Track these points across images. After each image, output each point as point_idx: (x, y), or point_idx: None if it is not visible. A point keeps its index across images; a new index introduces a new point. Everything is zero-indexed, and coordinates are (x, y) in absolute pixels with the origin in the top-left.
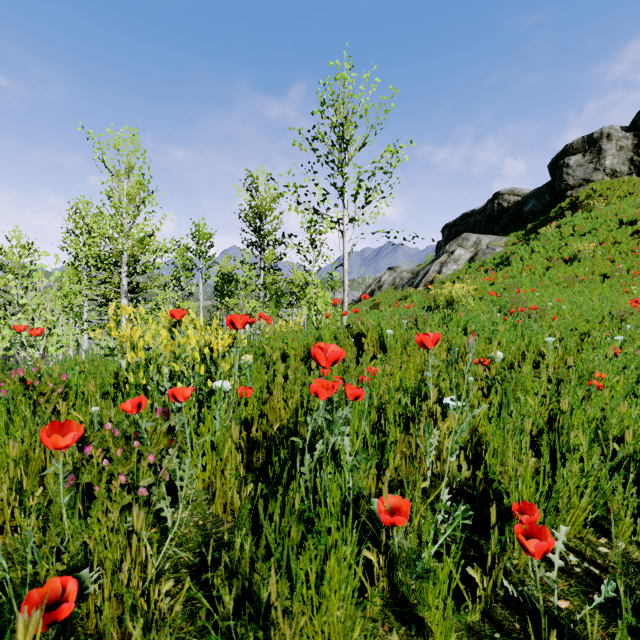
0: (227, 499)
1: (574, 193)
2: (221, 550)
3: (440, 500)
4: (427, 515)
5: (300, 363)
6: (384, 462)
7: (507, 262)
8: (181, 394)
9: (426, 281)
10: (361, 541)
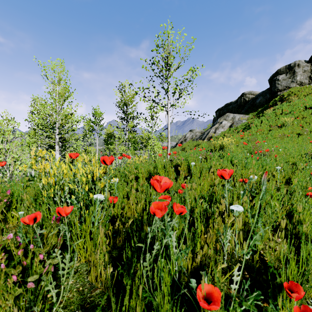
0: (97, 274)
1: (281, 93)
2: (92, 311)
3: (247, 300)
4: (223, 281)
5: (145, 181)
6: (196, 248)
7: (249, 127)
8: (63, 211)
9: (208, 137)
10: (183, 303)
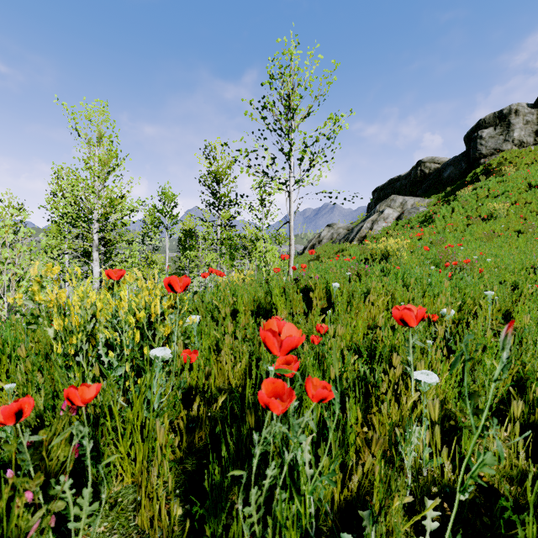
0: (154, 514)
1: (487, 161)
2: None
3: None
4: (401, 524)
5: (250, 317)
6: (348, 458)
7: (430, 220)
8: (77, 398)
9: (360, 236)
10: None
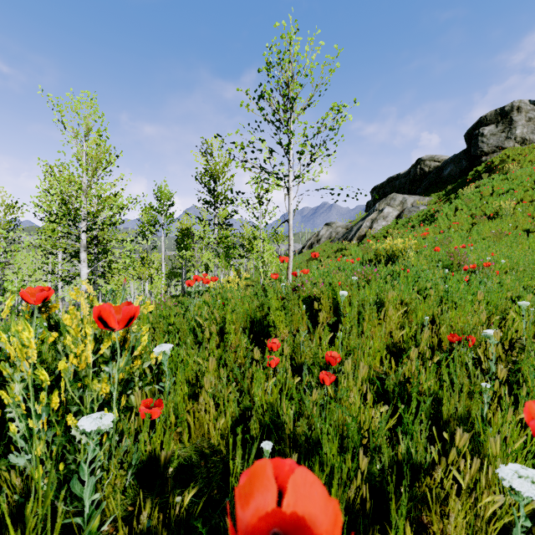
0: None
1: (488, 158)
2: None
3: None
4: None
5: (242, 336)
6: None
7: (432, 219)
8: None
9: (359, 235)
10: None
